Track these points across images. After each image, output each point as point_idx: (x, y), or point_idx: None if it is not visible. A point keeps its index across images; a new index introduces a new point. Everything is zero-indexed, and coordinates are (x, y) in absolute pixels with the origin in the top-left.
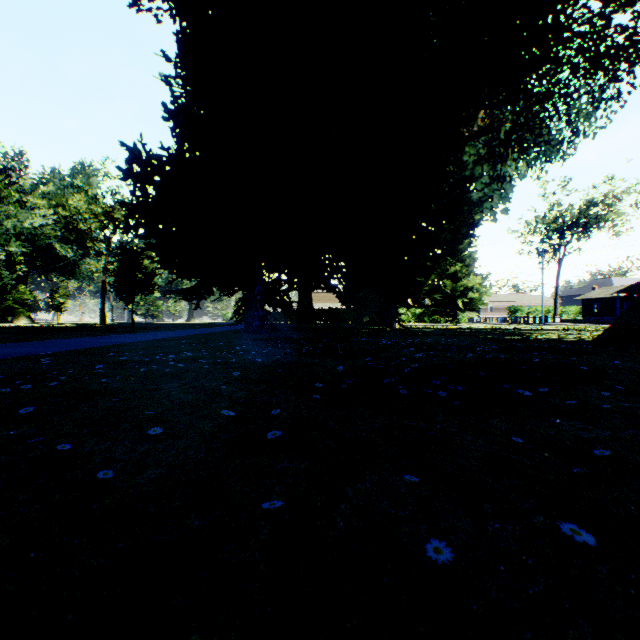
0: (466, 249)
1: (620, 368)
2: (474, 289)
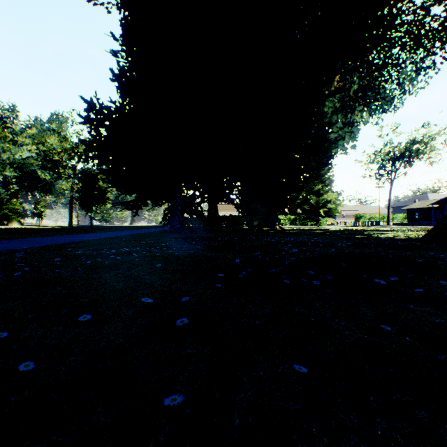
0: (326, 174)
1: (445, 260)
2: (331, 202)
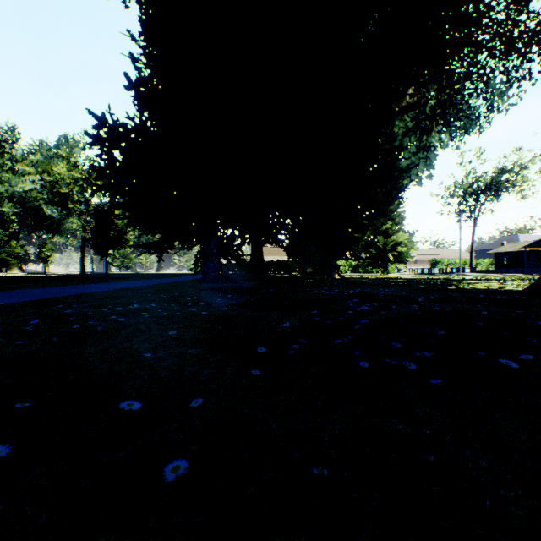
0: (396, 209)
1: None
2: (402, 244)
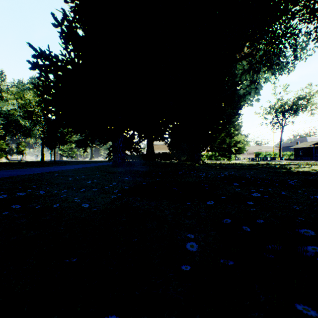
0: (236, 121)
1: None
2: (240, 142)
